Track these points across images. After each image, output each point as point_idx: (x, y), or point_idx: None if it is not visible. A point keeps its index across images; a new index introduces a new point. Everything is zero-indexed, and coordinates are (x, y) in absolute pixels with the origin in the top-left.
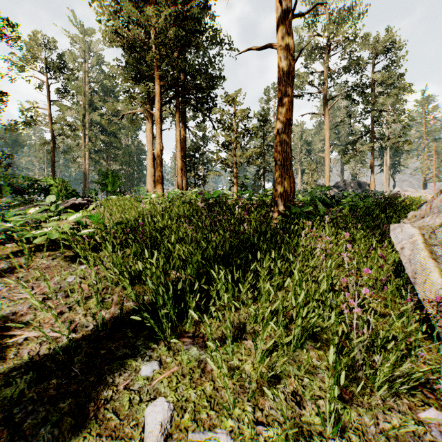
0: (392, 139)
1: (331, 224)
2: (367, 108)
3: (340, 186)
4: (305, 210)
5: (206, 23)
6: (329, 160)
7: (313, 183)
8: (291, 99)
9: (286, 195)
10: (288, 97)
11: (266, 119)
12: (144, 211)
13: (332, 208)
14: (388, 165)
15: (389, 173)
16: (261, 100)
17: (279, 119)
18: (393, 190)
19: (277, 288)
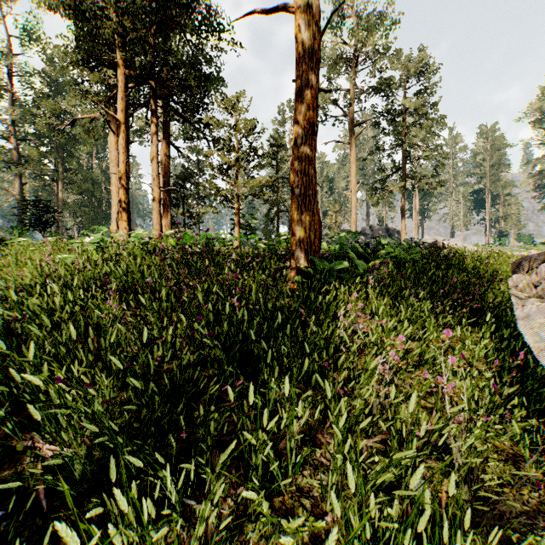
0: (425, 179)
1: (378, 289)
2: (397, 140)
3: (366, 232)
4: (338, 268)
5: (200, 5)
6: (355, 200)
7: (337, 227)
8: (315, 93)
9: (308, 243)
10: (311, 89)
11: (280, 143)
12: (44, 269)
13: (369, 262)
14: (417, 210)
15: (418, 219)
16: (274, 121)
17: (297, 122)
18: (423, 239)
19: (297, 467)
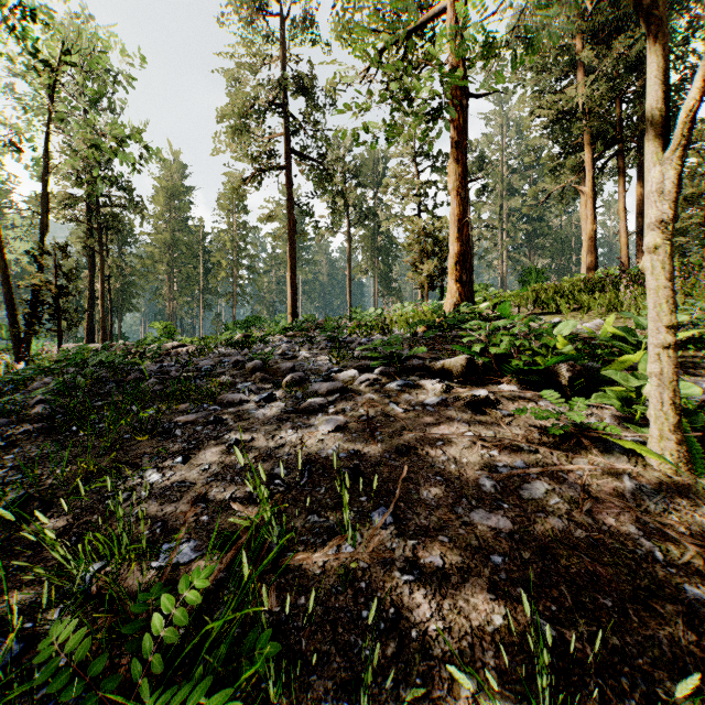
0: None
1: None
2: None
3: None
4: None
5: None
6: None
7: None
8: None
9: None
10: None
11: None
12: (556, 285)
13: None
14: None
15: None
16: None
17: None
18: None
19: None
